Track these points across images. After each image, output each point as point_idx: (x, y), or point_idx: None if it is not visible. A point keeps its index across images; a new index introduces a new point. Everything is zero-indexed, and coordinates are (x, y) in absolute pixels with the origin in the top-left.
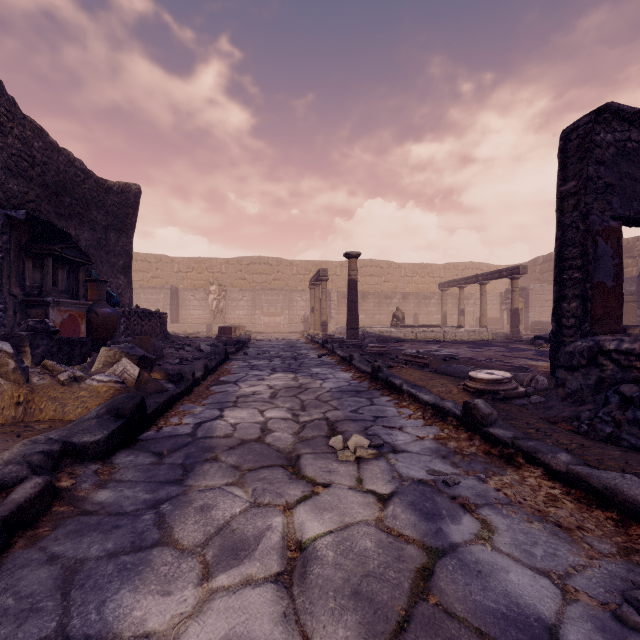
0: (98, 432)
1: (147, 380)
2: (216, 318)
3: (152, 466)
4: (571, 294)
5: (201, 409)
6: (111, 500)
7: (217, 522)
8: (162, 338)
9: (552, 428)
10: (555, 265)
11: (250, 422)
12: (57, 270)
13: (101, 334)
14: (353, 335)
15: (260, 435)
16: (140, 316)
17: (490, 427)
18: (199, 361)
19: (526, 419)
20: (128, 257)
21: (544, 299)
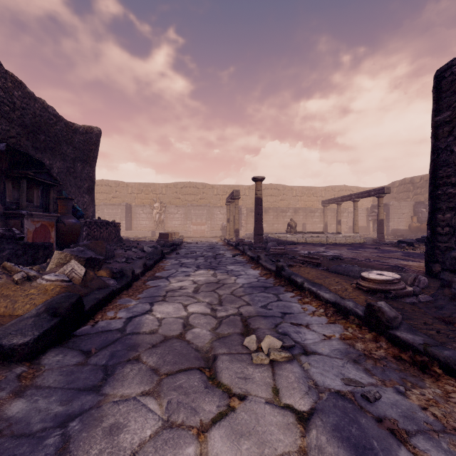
0: (29, 333)
1: (92, 278)
2: (158, 226)
3: (76, 367)
4: (445, 207)
5: (135, 303)
6: (22, 414)
7: (123, 452)
8: (116, 241)
9: (451, 329)
10: (430, 183)
11: (174, 317)
12: (33, 190)
13: (67, 239)
14: (259, 239)
15: (181, 331)
16: (99, 225)
17: (396, 330)
18: (139, 260)
19: (422, 319)
20: (91, 181)
21: (401, 212)
